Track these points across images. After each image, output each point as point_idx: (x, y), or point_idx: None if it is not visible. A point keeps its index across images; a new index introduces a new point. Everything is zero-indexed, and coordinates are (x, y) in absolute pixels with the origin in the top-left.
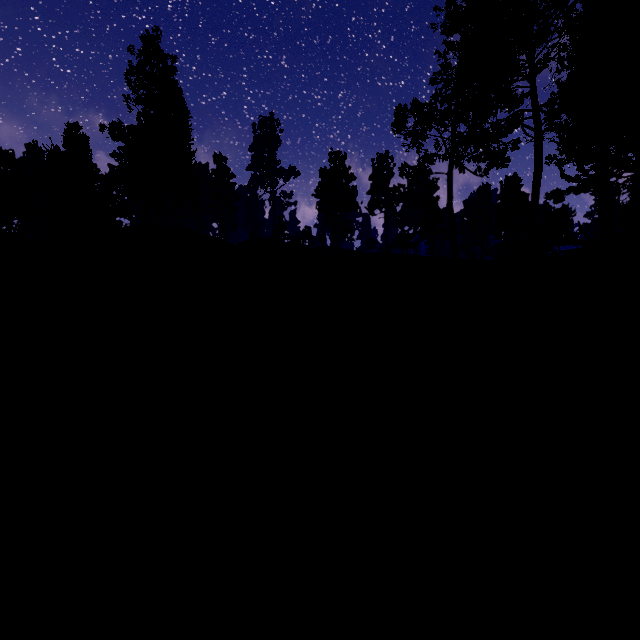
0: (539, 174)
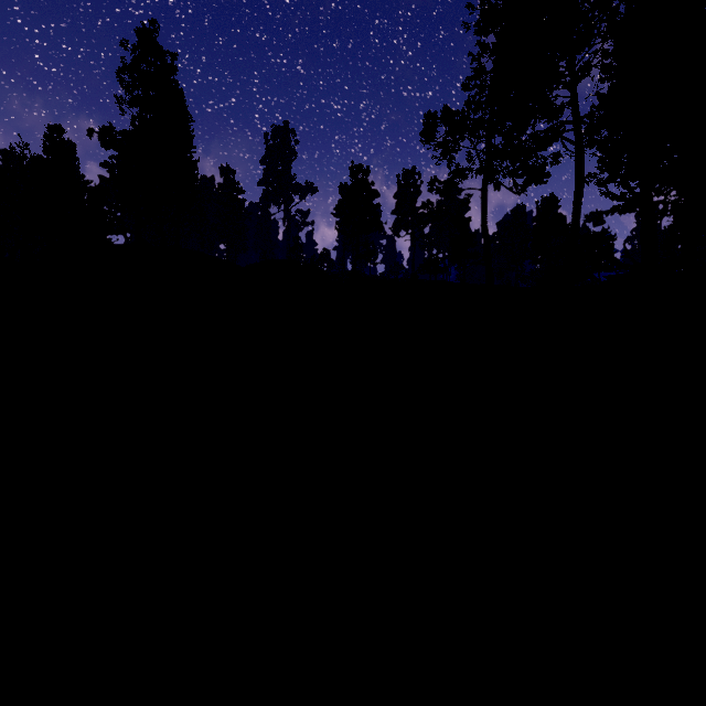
0: (580, 192)
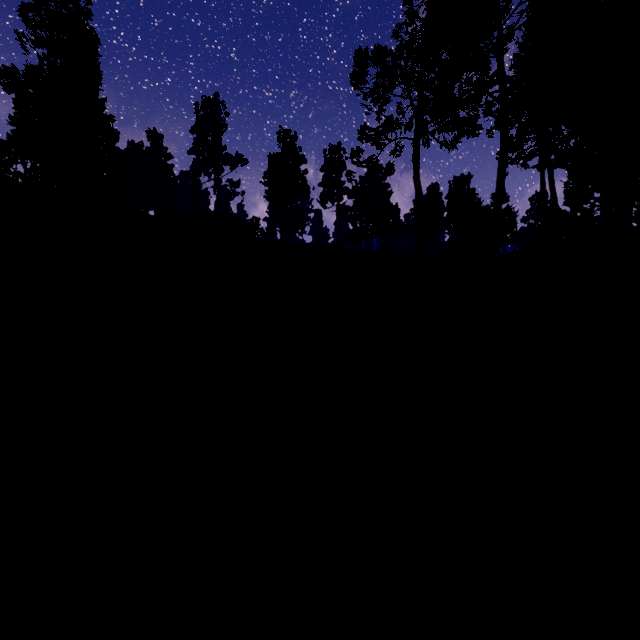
0: (505, 153)
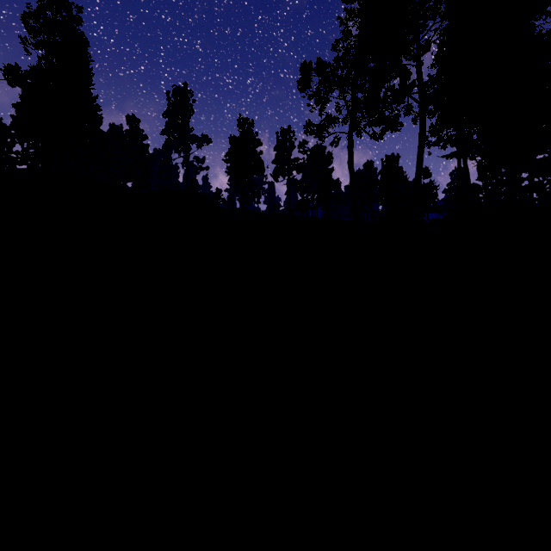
0: (423, 143)
